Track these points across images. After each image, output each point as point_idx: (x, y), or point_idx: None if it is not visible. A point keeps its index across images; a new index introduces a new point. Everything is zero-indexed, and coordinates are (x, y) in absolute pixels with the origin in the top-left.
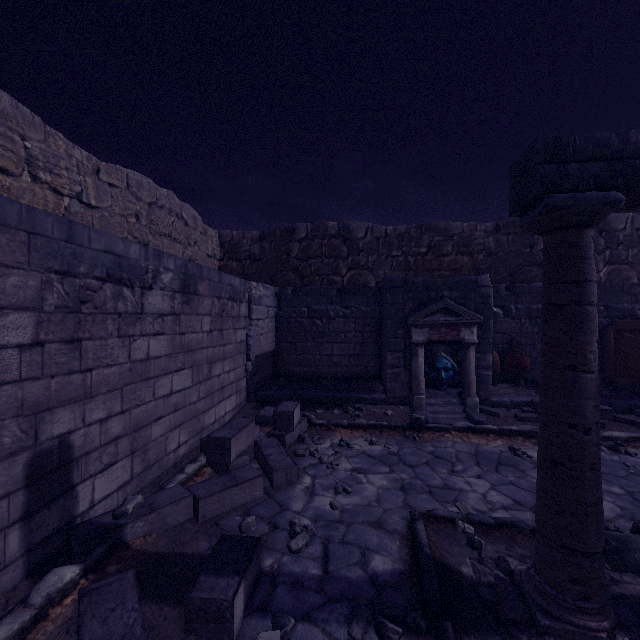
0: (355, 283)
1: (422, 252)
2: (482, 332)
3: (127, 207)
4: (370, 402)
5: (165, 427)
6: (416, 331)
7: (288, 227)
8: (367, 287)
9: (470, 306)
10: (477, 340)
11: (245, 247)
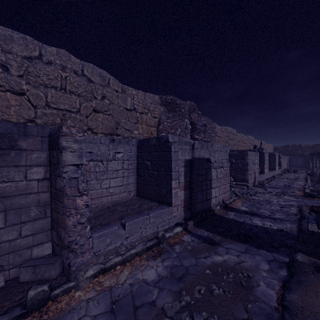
0: (302, 154)
1: (317, 149)
2: (319, 162)
3: (270, 148)
4: (304, 169)
5: (285, 167)
6: (310, 161)
7: (287, 145)
8: (304, 156)
9: (318, 159)
10: (318, 162)
11: (278, 148)
